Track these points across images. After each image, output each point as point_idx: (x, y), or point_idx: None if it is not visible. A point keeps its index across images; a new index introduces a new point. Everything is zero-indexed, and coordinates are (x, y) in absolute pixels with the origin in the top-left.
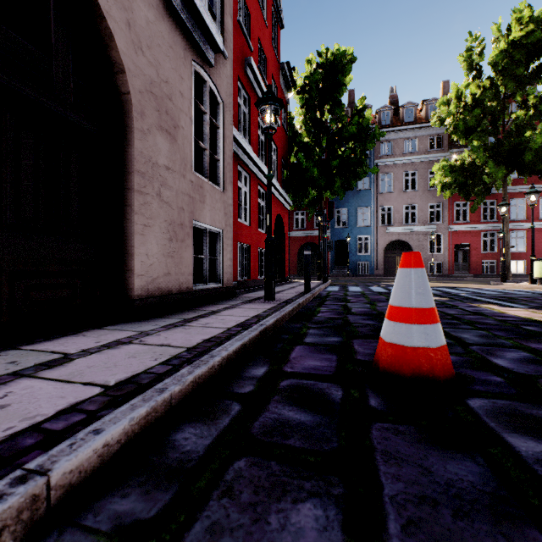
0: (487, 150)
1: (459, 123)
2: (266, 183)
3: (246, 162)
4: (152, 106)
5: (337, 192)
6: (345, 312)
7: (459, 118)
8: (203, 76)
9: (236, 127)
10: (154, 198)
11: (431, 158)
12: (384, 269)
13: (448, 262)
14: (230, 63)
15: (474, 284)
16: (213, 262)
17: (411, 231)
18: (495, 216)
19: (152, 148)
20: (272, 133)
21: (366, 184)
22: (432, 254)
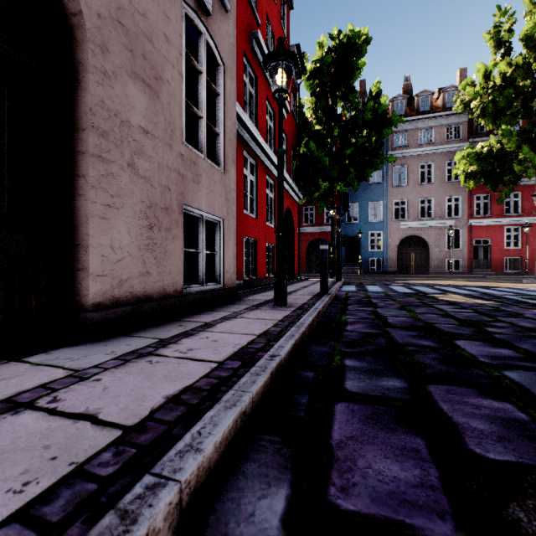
0: (520, 134)
1: (488, 105)
2: (274, 172)
3: (253, 147)
4: (119, 41)
5: (351, 183)
6: (381, 323)
7: (488, 100)
8: (198, 25)
9: (242, 107)
10: (124, 169)
11: (449, 149)
12: (398, 266)
13: (467, 258)
14: (233, 19)
15: (506, 283)
16: (212, 258)
17: (426, 226)
18: (520, 209)
19: (121, 100)
20: (283, 99)
21: (377, 178)
22: (450, 250)
